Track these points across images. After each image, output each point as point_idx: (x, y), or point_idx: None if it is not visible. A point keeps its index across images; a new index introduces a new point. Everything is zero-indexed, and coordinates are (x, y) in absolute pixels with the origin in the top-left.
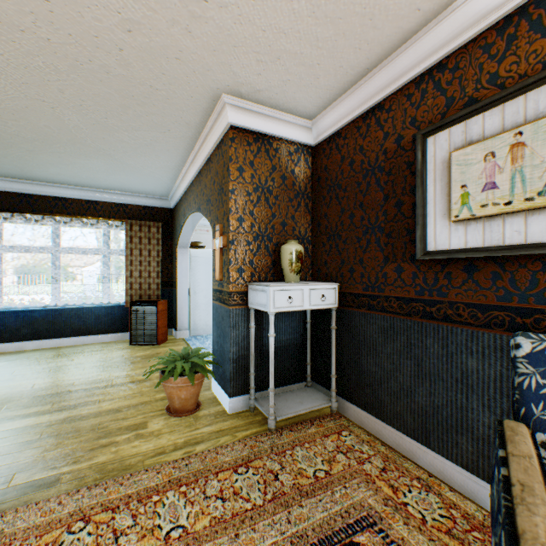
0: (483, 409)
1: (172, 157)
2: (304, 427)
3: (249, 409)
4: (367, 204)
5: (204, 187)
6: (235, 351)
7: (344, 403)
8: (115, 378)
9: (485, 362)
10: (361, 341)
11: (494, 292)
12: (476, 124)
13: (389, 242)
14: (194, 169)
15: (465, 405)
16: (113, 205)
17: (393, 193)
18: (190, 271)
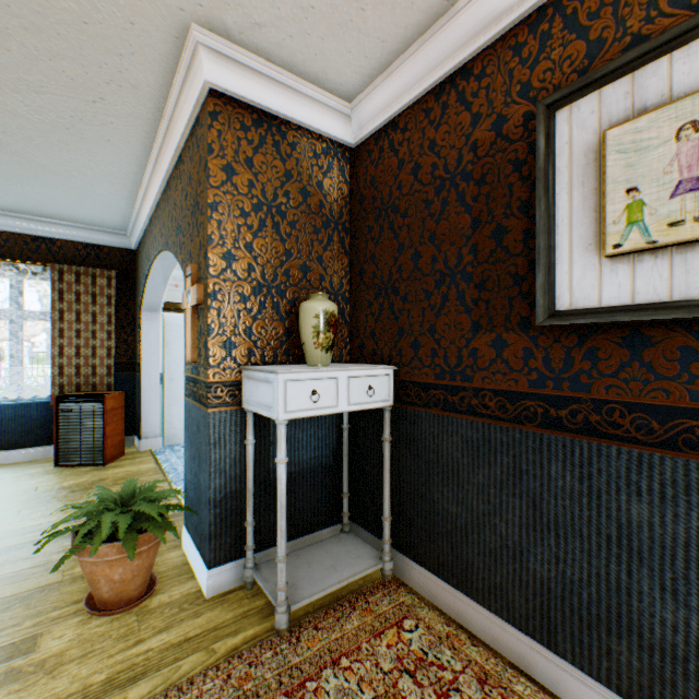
0: (662, 595)
1: (119, 156)
2: (340, 618)
3: (245, 583)
4: (442, 235)
5: (173, 207)
6: (218, 487)
7: (403, 562)
8: (6, 535)
9: (668, 510)
10: (432, 462)
11: (685, 384)
12: (655, 75)
13: (481, 298)
14: (158, 179)
15: (626, 585)
16: (29, 238)
17: (489, 214)
18: (164, 347)
